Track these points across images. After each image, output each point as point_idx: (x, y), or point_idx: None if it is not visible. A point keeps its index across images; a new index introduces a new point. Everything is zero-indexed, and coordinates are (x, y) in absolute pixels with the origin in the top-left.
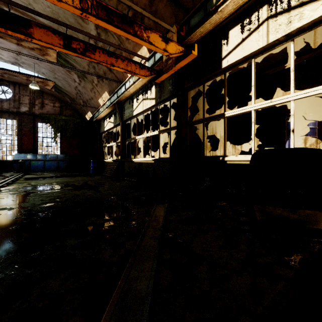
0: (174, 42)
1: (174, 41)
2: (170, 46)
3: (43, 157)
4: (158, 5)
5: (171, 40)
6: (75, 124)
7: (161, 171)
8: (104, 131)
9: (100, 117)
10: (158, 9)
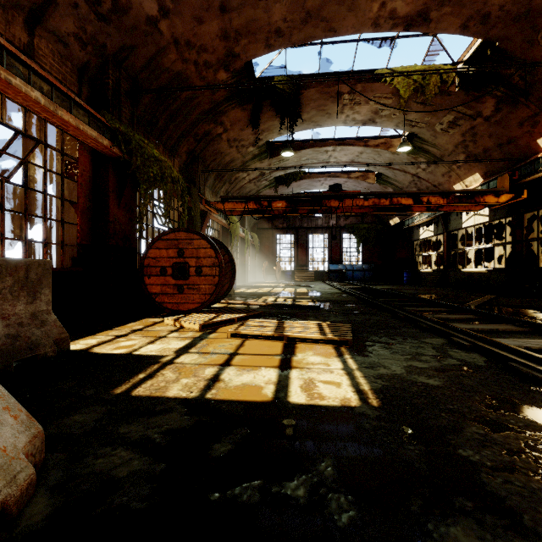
0: (504, 194)
1: (507, 185)
2: (501, 198)
3: (350, 267)
4: (491, 153)
5: (502, 194)
6: (377, 231)
7: (496, 280)
8: (419, 239)
9: (413, 225)
10: (491, 155)
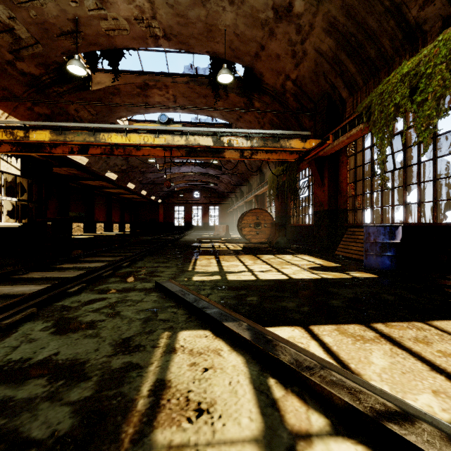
0: None
1: None
2: None
3: None
4: None
5: None
6: None
7: None
8: None
9: None
10: None
